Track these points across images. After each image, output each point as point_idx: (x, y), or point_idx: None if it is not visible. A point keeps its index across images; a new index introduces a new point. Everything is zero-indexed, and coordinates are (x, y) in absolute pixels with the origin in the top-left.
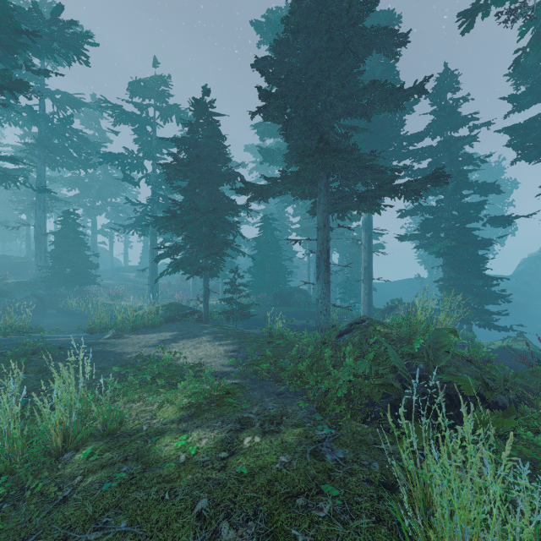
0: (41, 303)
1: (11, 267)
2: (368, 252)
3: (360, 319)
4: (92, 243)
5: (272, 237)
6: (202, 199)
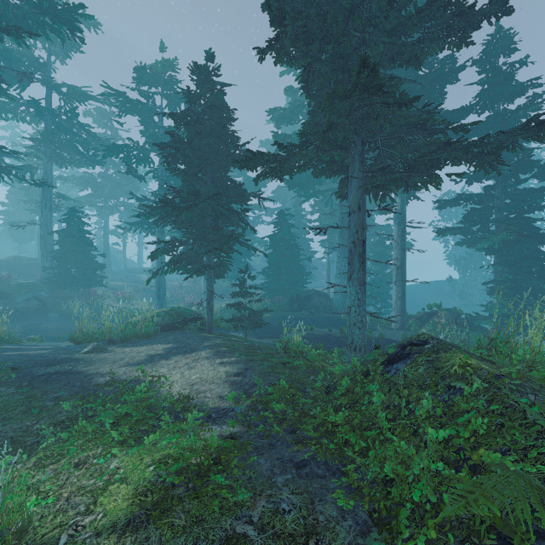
0: (43, 306)
1: (23, 268)
2: (401, 249)
3: (418, 338)
4: (104, 244)
5: (289, 234)
6: (204, 184)
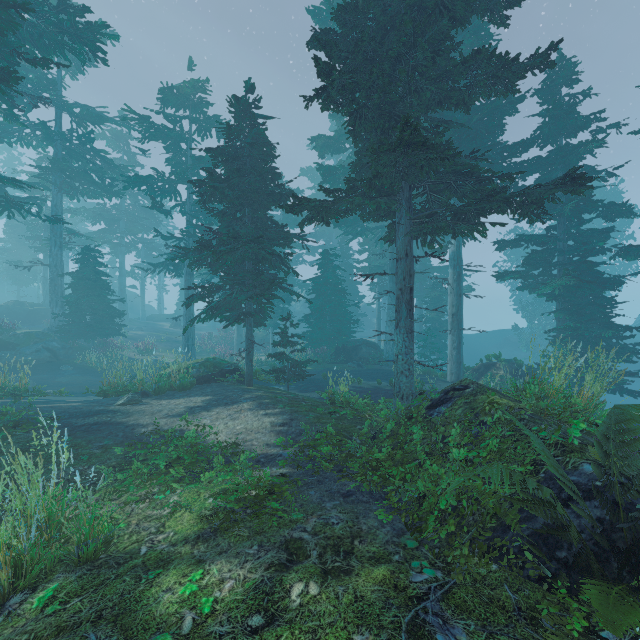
0: (55, 358)
1: (25, 315)
2: (456, 294)
3: (460, 383)
4: (120, 287)
5: (334, 277)
6: (244, 226)
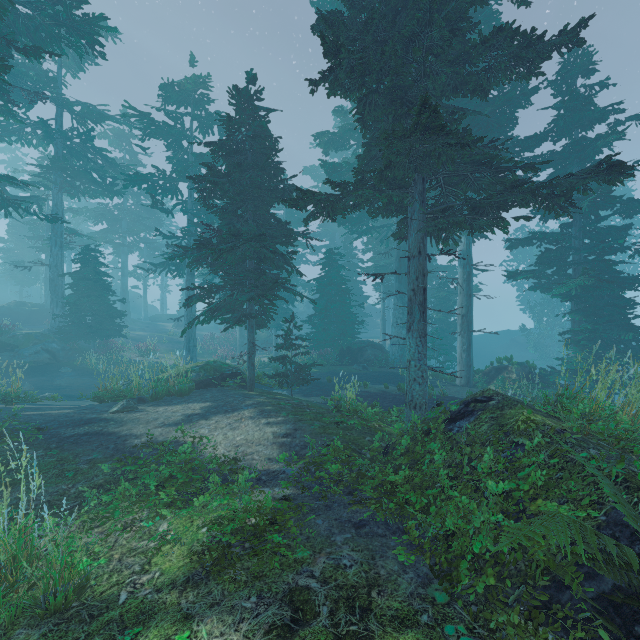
0: (55, 360)
1: (27, 316)
2: (466, 295)
3: (482, 394)
4: (122, 287)
5: (338, 277)
6: (245, 223)
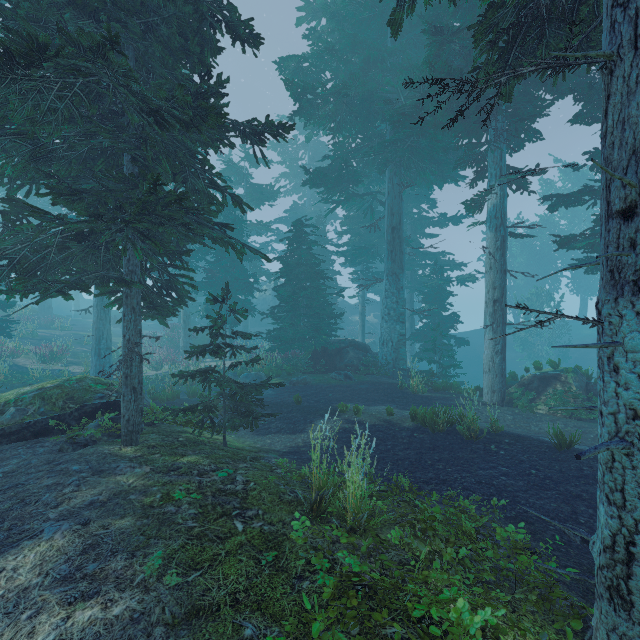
0: None
1: None
2: (500, 270)
3: None
4: None
5: (310, 255)
6: None
